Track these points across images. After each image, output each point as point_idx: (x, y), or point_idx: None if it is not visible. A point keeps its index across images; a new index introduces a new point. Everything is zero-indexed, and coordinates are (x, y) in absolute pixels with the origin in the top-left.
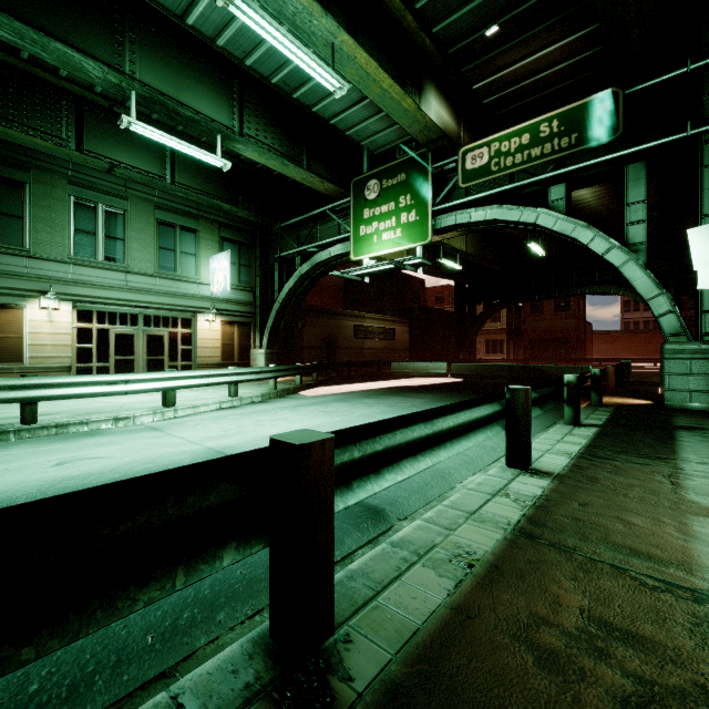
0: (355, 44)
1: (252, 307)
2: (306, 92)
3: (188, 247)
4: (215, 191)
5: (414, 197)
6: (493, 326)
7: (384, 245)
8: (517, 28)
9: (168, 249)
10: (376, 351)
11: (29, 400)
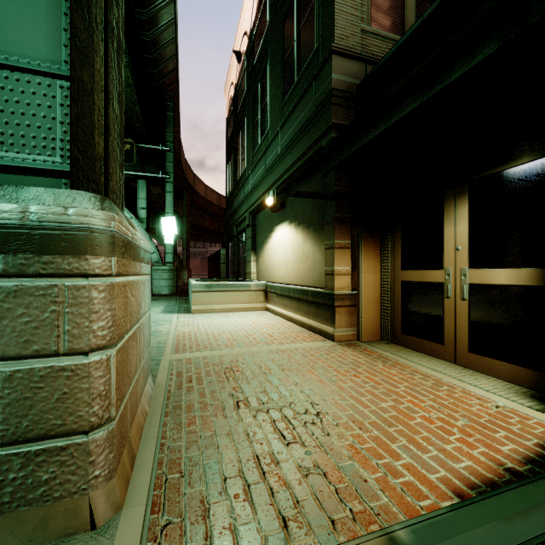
0: None
1: None
2: None
3: None
4: None
5: None
6: None
7: None
8: None
9: None
10: None
11: None
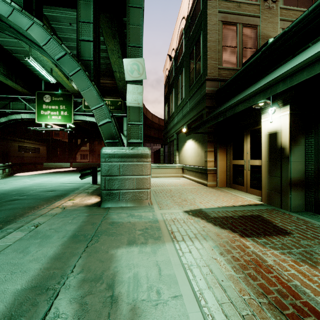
0: (59, 70)
1: None
2: (20, 56)
3: None
4: None
5: (67, 107)
6: (83, 148)
7: (53, 120)
8: (101, 74)
9: None
10: (30, 158)
11: None
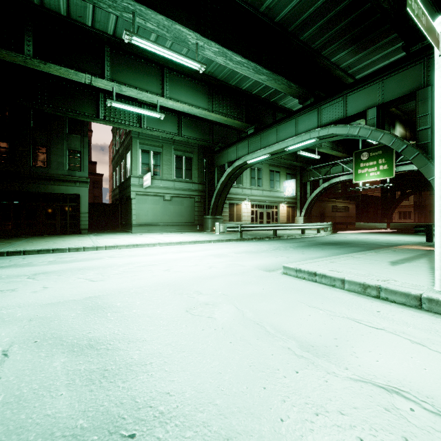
0: None
1: (295, 200)
2: None
3: (277, 178)
4: (291, 157)
5: (386, 160)
6: (404, 203)
7: (371, 177)
8: None
9: (272, 180)
10: (340, 218)
11: (304, 229)
